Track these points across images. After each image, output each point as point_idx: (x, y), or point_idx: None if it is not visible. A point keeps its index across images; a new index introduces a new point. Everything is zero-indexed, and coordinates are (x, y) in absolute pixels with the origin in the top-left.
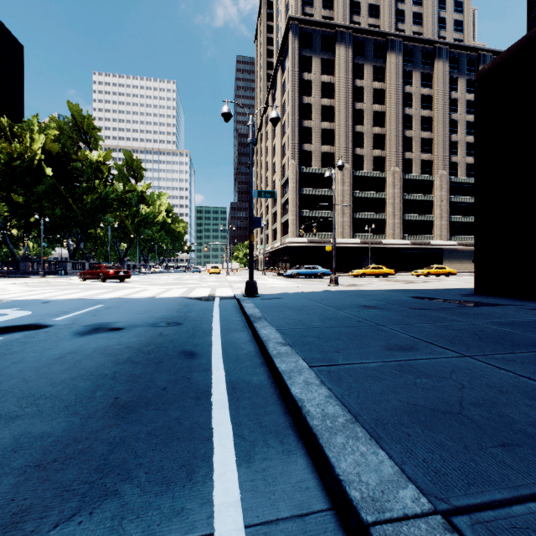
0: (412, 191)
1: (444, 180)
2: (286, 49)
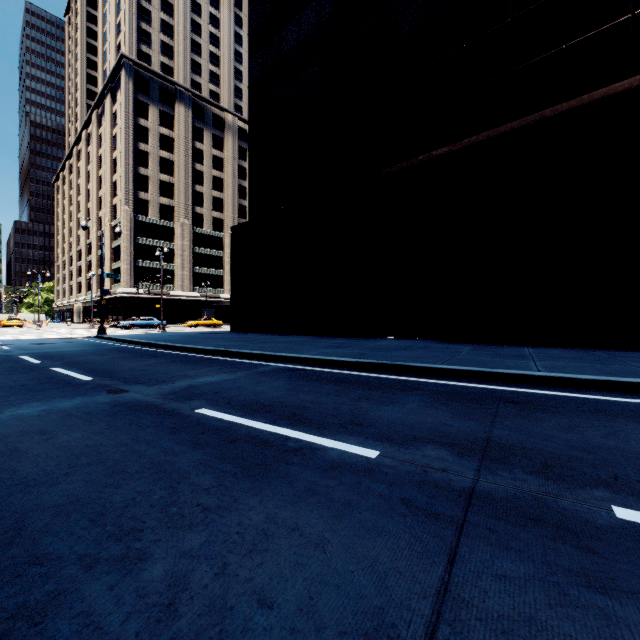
0: None
1: None
2: (117, 80)
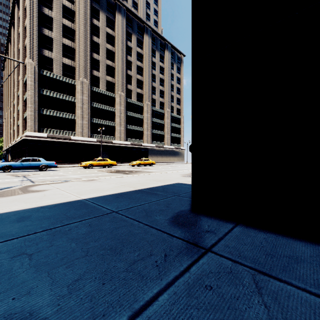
0: (132, 110)
1: (149, 107)
2: None
